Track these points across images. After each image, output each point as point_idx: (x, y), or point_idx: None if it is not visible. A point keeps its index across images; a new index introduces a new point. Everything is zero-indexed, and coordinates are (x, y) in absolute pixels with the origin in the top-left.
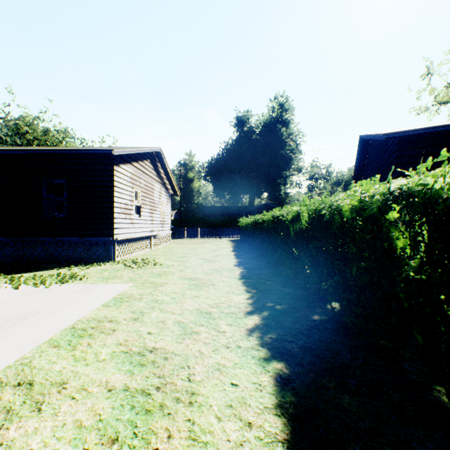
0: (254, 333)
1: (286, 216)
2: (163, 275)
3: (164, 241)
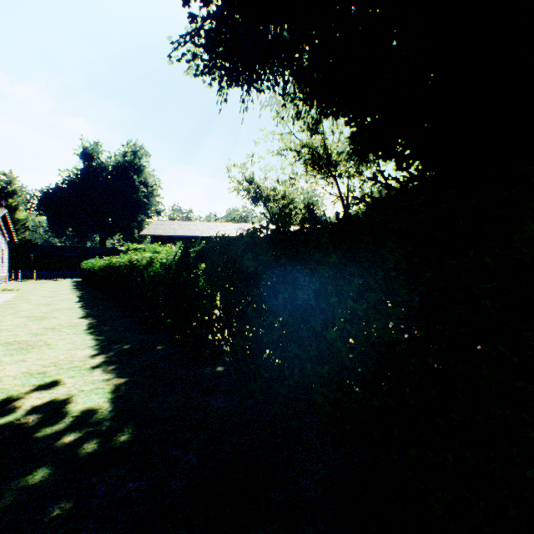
0: (76, 294)
1: (96, 265)
2: (32, 291)
3: (4, 282)
